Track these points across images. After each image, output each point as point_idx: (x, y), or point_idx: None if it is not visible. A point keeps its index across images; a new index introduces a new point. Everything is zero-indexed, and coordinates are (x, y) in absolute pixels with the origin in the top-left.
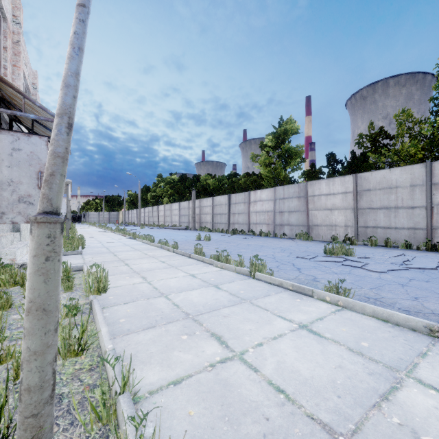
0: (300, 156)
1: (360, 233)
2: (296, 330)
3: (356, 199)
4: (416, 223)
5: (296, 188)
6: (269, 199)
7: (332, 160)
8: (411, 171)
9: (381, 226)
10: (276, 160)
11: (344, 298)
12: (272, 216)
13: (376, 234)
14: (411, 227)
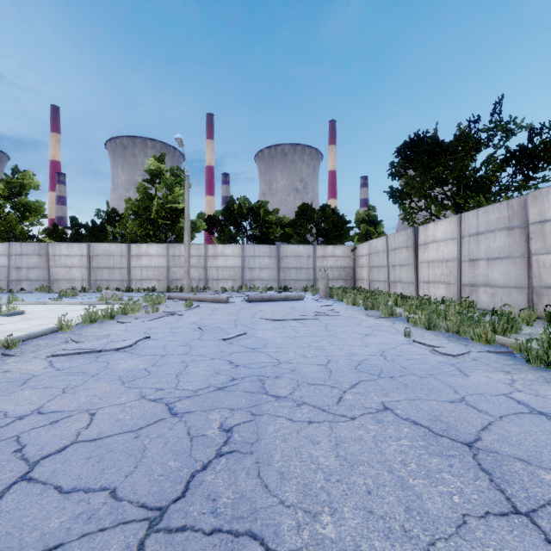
0: (42, 214)
1: (92, 285)
2: (39, 308)
3: (89, 261)
4: (123, 277)
5: (37, 247)
6: (2, 254)
7: (75, 224)
8: (121, 247)
9: (106, 279)
10: (9, 212)
11: (59, 301)
12: (6, 271)
13: (103, 285)
14: (121, 279)
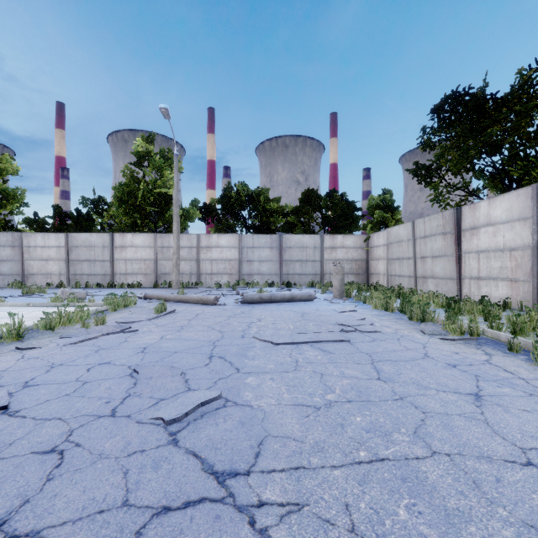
0: (20, 202)
1: (71, 279)
2: None
3: (68, 253)
4: (106, 271)
5: (10, 237)
6: None
7: (58, 212)
8: (103, 237)
9: (86, 274)
10: None
11: None
12: None
13: (83, 280)
14: (104, 274)
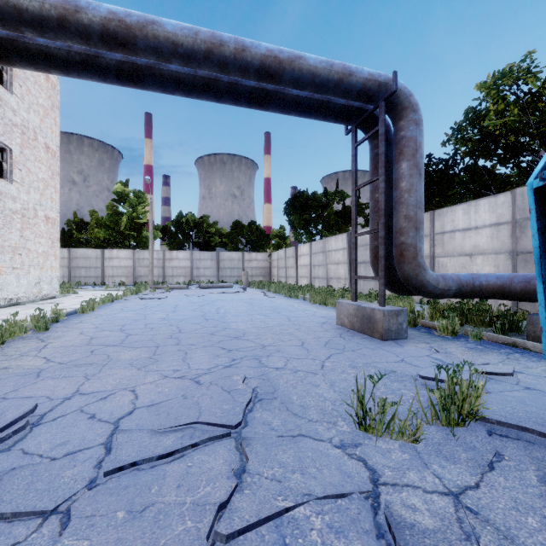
0: None
1: (72, 280)
2: None
3: (70, 262)
4: (98, 275)
5: None
6: None
7: None
8: (97, 252)
9: (83, 276)
10: None
11: (80, 289)
12: None
13: (81, 280)
14: (97, 276)
